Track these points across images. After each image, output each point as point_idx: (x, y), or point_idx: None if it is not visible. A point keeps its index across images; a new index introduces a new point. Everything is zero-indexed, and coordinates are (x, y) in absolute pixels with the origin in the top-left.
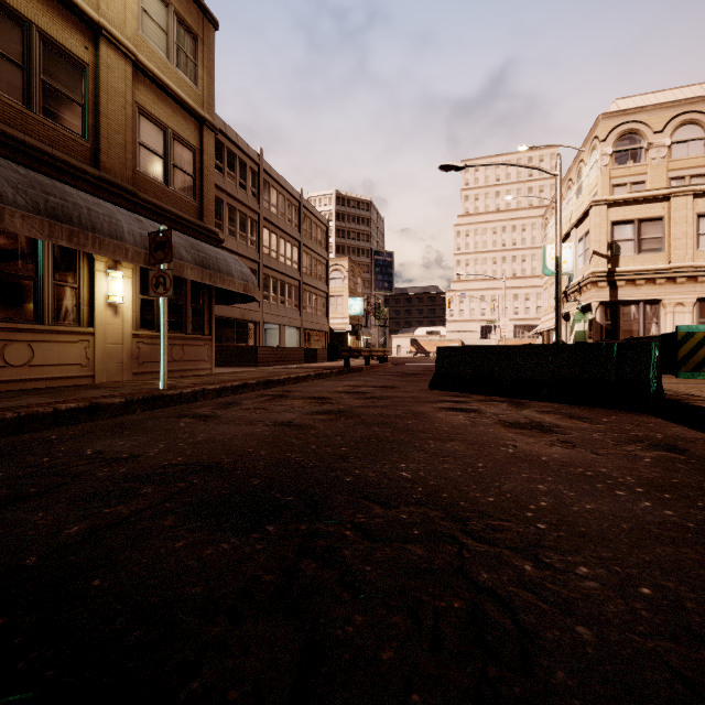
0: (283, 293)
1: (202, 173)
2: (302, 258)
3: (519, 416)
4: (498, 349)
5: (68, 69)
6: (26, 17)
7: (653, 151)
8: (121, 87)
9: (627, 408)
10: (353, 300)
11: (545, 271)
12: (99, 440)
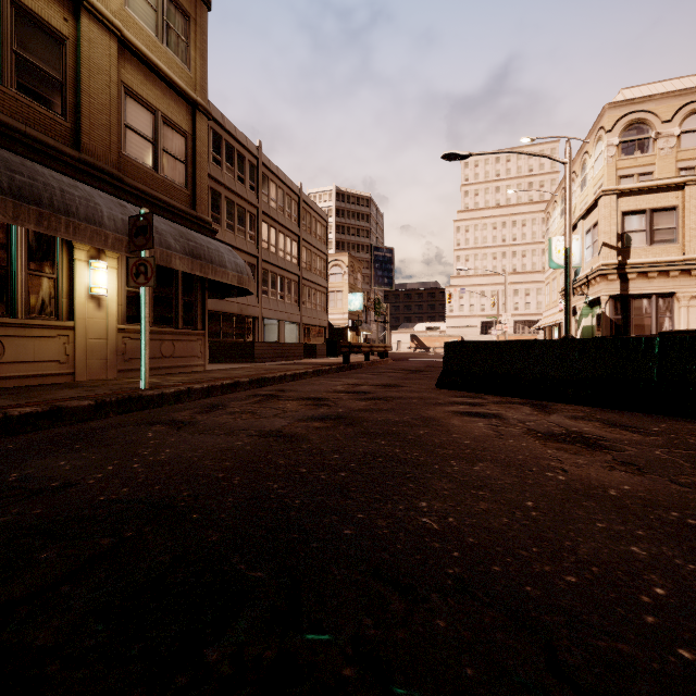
0: (282, 288)
1: (194, 160)
2: (301, 253)
3: (550, 424)
4: (514, 345)
5: (45, 42)
6: None
7: (662, 141)
8: (105, 64)
9: (674, 413)
10: (352, 295)
11: (551, 264)
12: (38, 457)
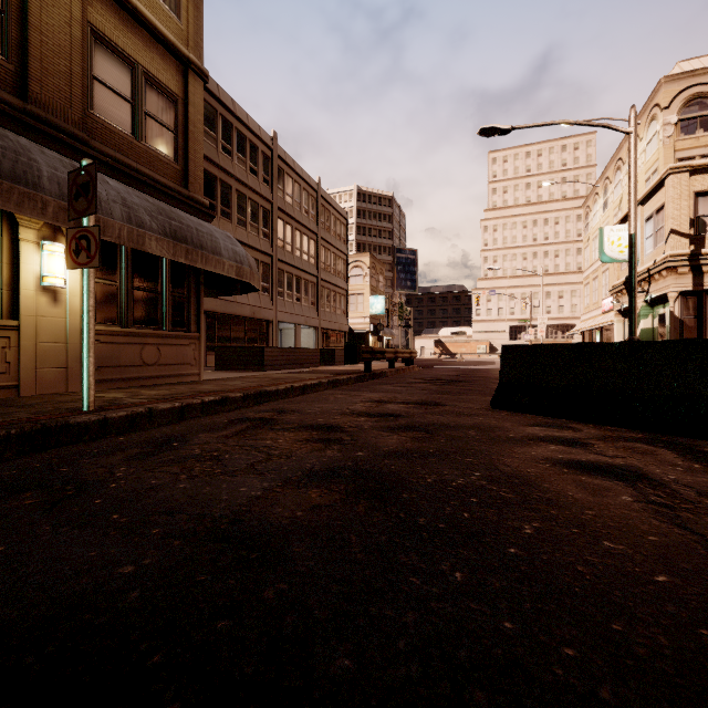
0: (299, 290)
1: (186, 129)
2: (319, 252)
3: None
4: (616, 349)
5: None
6: None
7: None
8: None
9: None
10: (374, 298)
11: (603, 258)
12: None
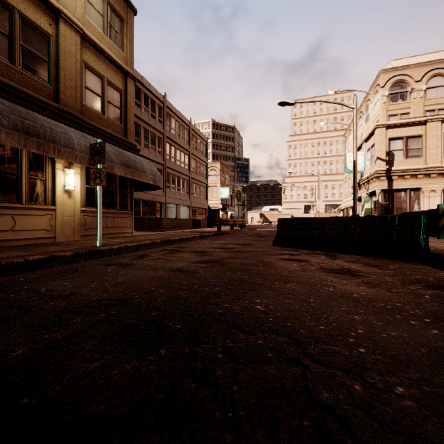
0: (179, 184)
1: (126, 107)
2: (191, 162)
3: (334, 265)
4: (318, 220)
5: (38, 38)
6: (11, 3)
7: (415, 93)
8: (73, 50)
9: (405, 259)
10: (223, 188)
11: (346, 170)
12: (52, 281)
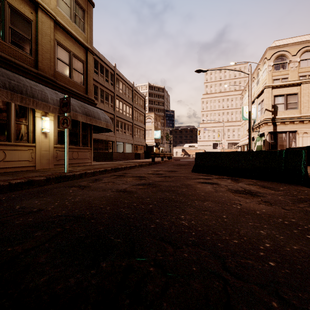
0: (125, 128)
1: (87, 73)
2: (133, 113)
3: (238, 187)
4: (225, 153)
5: (23, 23)
6: None
7: (292, 64)
8: (48, 32)
9: (290, 182)
10: (156, 131)
11: (243, 118)
12: (26, 200)
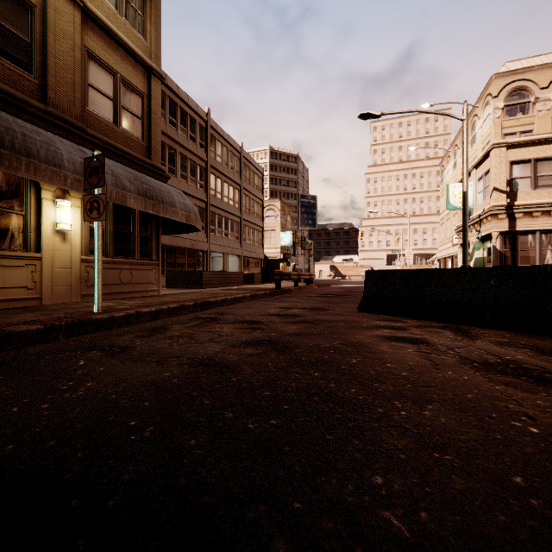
0: (227, 227)
1: (149, 116)
2: (242, 199)
3: (480, 351)
4: (431, 273)
5: (14, 8)
6: None
7: (540, 104)
8: (70, 30)
9: None
10: (283, 233)
11: (448, 206)
12: None
